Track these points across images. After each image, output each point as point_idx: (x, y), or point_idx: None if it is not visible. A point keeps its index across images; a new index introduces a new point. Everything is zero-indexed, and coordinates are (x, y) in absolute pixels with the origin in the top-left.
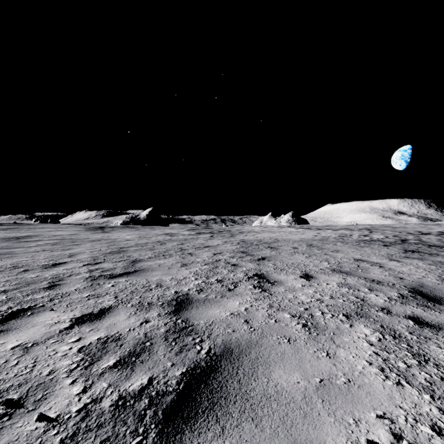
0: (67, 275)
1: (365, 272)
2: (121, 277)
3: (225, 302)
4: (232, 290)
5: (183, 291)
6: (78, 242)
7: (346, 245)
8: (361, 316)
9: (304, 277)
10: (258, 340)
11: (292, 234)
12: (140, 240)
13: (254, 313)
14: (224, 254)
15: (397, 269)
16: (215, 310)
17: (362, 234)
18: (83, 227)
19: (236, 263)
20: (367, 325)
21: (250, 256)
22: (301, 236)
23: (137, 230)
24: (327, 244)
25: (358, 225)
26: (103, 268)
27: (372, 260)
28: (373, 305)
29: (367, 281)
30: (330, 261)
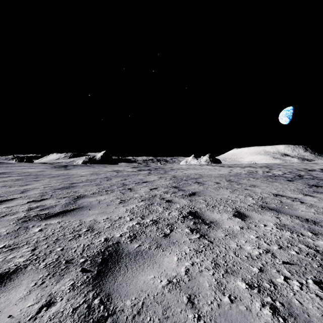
0: (3, 214)
1: (292, 209)
2: (56, 217)
3: (161, 258)
4: (168, 235)
5: (114, 237)
6: (39, 178)
7: (258, 181)
8: None
9: (238, 216)
10: None
11: (211, 170)
12: (91, 176)
13: (199, 279)
14: (159, 189)
15: (319, 205)
16: (148, 274)
17: (264, 171)
18: (51, 166)
19: (170, 199)
20: None
21: (182, 191)
22: (219, 173)
23: (93, 168)
24: (242, 179)
25: (257, 164)
26: (44, 205)
27: (289, 195)
28: None
29: (302, 220)
30: (253, 197)
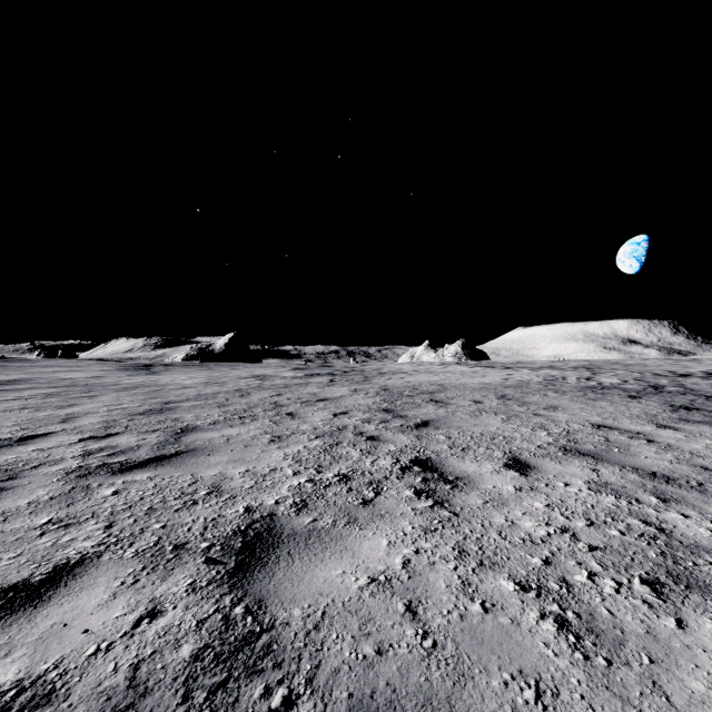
0: (34, 463)
1: (628, 453)
2: (143, 468)
3: (356, 541)
4: (371, 502)
5: (264, 505)
6: (96, 392)
7: (565, 397)
8: (687, 583)
9: (513, 468)
10: (452, 697)
11: (466, 376)
12: (207, 387)
13: (427, 576)
14: (353, 414)
15: (685, 446)
16: (332, 567)
17: (582, 377)
18: (116, 365)
19: (376, 435)
20: None
21: (401, 418)
22: (482, 381)
23: (207, 370)
24: (532, 395)
25: (568, 362)
26: (116, 446)
27: (625, 426)
28: (694, 547)
29: (642, 476)
30: (550, 430)
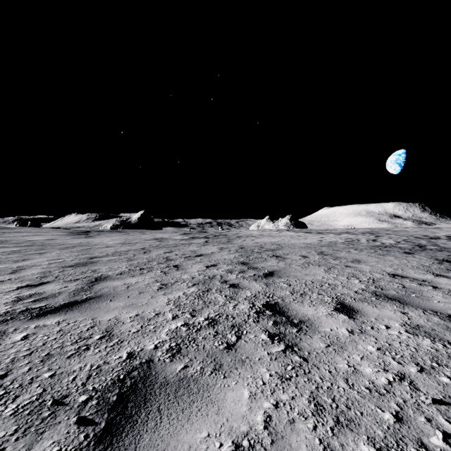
0: None
1: (423, 298)
2: (56, 313)
3: (221, 392)
4: (233, 347)
5: (145, 350)
6: (46, 250)
7: (363, 253)
8: None
9: (342, 311)
10: None
11: (294, 238)
12: (122, 246)
13: (289, 440)
14: (220, 266)
15: None
16: (197, 428)
17: (369, 239)
18: (66, 231)
19: (237, 283)
20: None
21: (254, 269)
22: (305, 242)
23: (125, 234)
24: (340, 251)
25: (358, 229)
26: (42, 293)
27: (412, 275)
28: None
29: (443, 318)
30: (360, 278)
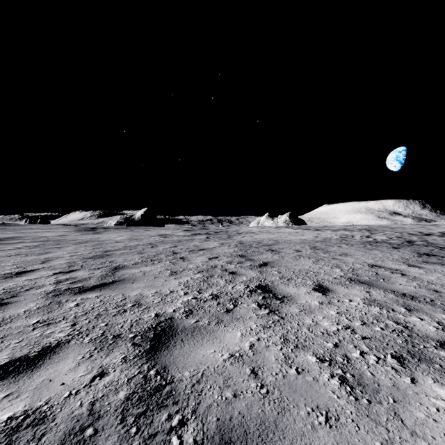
0: (26, 288)
1: (389, 282)
2: (93, 290)
3: (222, 333)
4: (231, 311)
5: (167, 312)
6: (62, 244)
7: (352, 248)
8: (419, 358)
9: (318, 290)
10: (276, 420)
11: (291, 235)
12: (130, 242)
13: (264, 353)
14: (221, 258)
15: (424, 278)
16: (207, 348)
17: (364, 235)
18: (74, 228)
19: (235, 271)
20: (436, 377)
21: (250, 261)
22: (301, 238)
23: (130, 231)
24: (332, 246)
25: (356, 226)
26: (76, 277)
27: (388, 266)
28: (425, 337)
29: (397, 295)
30: (342, 268)
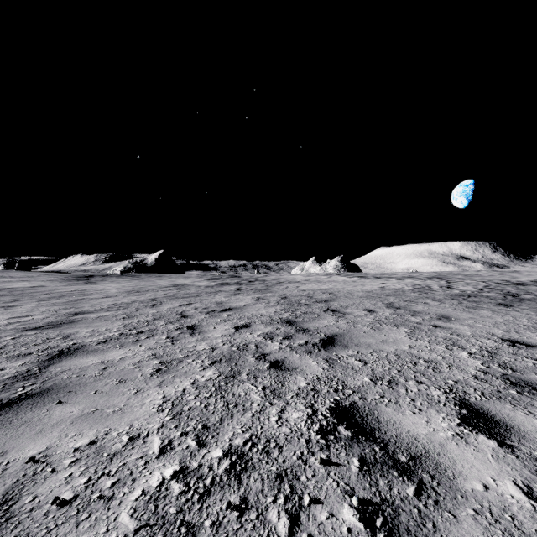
0: None
1: None
2: None
3: None
4: None
5: None
6: (19, 301)
7: (446, 305)
8: None
9: (478, 426)
10: None
11: (349, 285)
12: (126, 296)
13: None
14: (255, 327)
15: None
16: None
17: (442, 285)
18: (62, 276)
19: (281, 359)
20: None
21: (304, 333)
22: (364, 289)
23: (137, 280)
24: (415, 303)
25: (421, 273)
26: None
27: None
28: None
29: None
30: (467, 348)
